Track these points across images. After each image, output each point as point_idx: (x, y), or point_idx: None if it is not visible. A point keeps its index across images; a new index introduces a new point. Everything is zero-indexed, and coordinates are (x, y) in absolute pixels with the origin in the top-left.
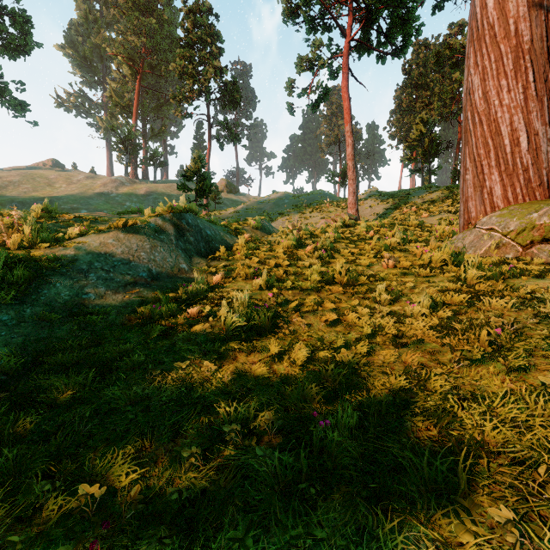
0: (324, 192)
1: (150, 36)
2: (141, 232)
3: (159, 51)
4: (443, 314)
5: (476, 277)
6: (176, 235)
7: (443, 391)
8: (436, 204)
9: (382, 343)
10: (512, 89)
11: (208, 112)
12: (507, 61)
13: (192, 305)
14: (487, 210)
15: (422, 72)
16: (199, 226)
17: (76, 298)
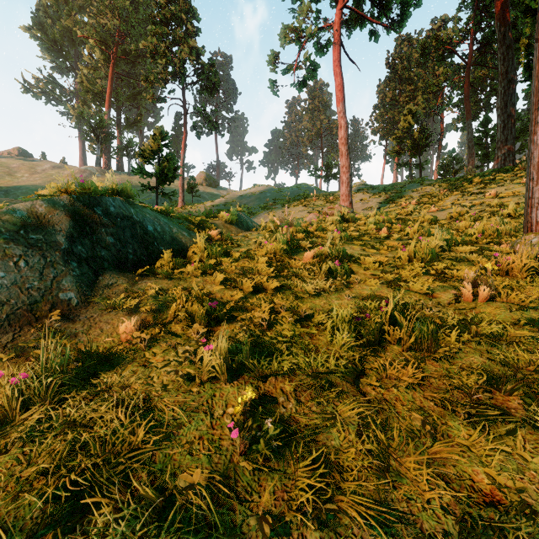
0: (308, 186)
1: (124, 19)
2: None
3: (133, 35)
4: None
5: None
6: (73, 233)
7: None
8: (439, 197)
9: None
10: None
11: (183, 96)
12: None
13: None
14: None
15: (406, 66)
16: (132, 217)
17: None
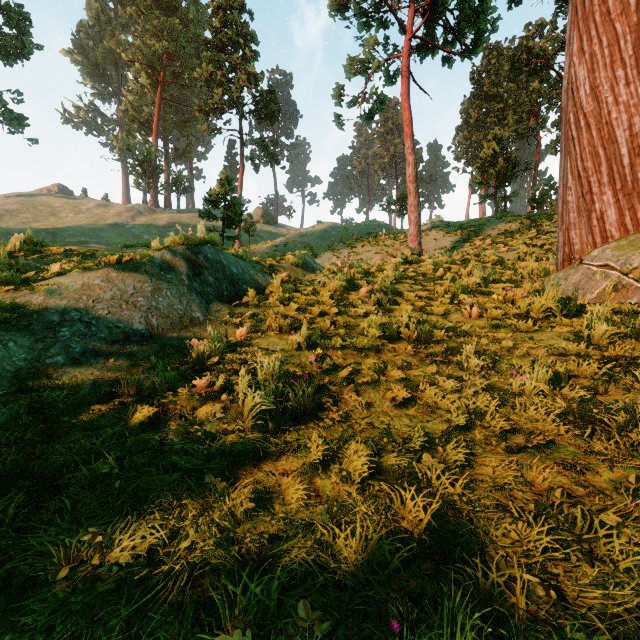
0: (378, 223)
1: (173, 39)
2: (141, 270)
3: (183, 56)
4: (571, 392)
5: (608, 334)
6: (190, 274)
7: (634, 570)
8: (516, 235)
9: (485, 442)
10: (632, 82)
11: (240, 127)
12: (625, 44)
13: (202, 372)
14: (597, 242)
15: (494, 81)
16: (222, 262)
17: (36, 364)
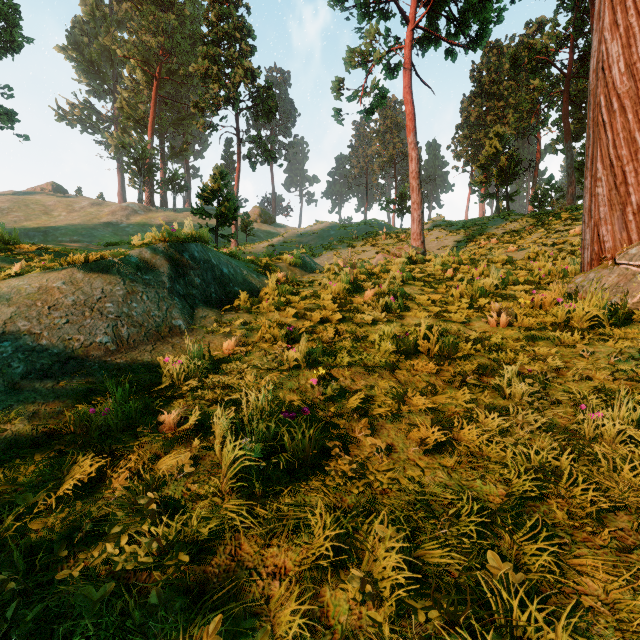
0: (378, 222)
1: (169, 35)
2: (113, 270)
3: (179, 53)
4: None
5: None
6: (172, 275)
7: None
8: (522, 234)
9: (572, 525)
10: None
11: (237, 124)
12: None
13: (175, 399)
14: (633, 239)
15: (494, 79)
16: (211, 261)
17: None
